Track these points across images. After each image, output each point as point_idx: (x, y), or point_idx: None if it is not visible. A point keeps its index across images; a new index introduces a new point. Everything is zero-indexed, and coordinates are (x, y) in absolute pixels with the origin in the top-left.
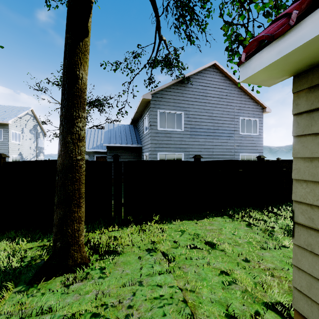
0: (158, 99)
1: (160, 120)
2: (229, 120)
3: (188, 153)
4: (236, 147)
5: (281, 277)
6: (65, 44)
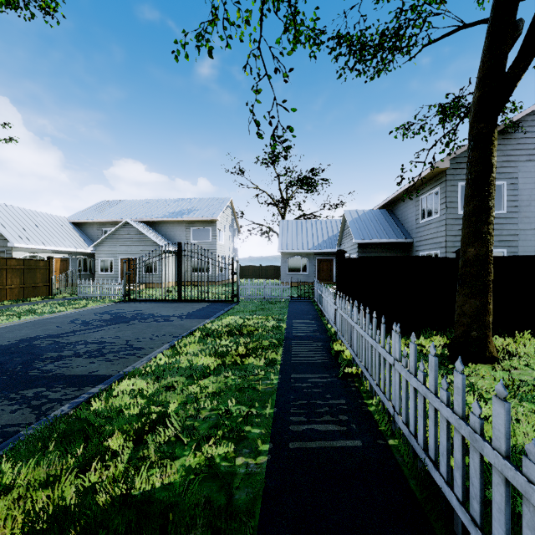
0: (458, 167)
1: (461, 198)
2: None
3: (515, 249)
4: None
5: None
6: (477, 134)
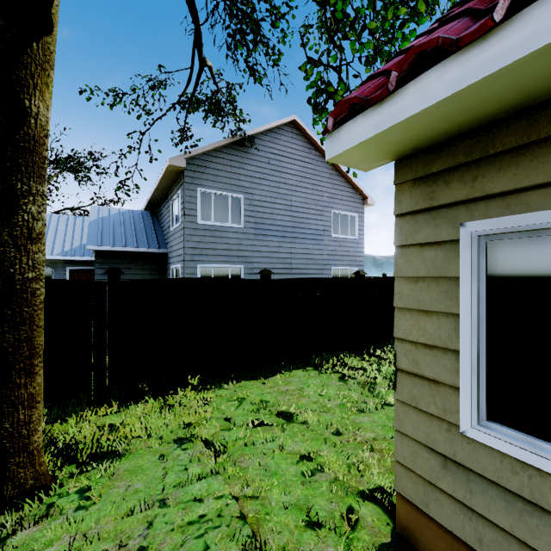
0: (198, 170)
1: (202, 206)
2: (316, 214)
3: (252, 265)
4: (326, 257)
5: (384, 450)
6: None
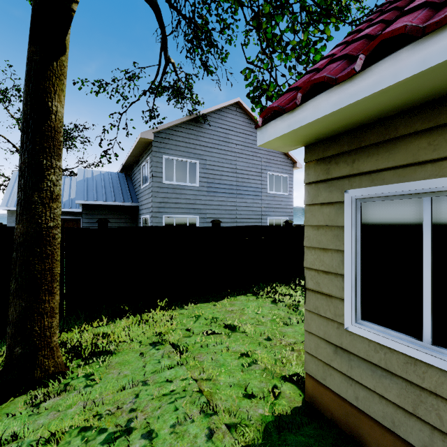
0: (163, 141)
1: (166, 170)
2: (256, 175)
3: (205, 216)
4: (263, 209)
5: (301, 350)
6: (29, 60)
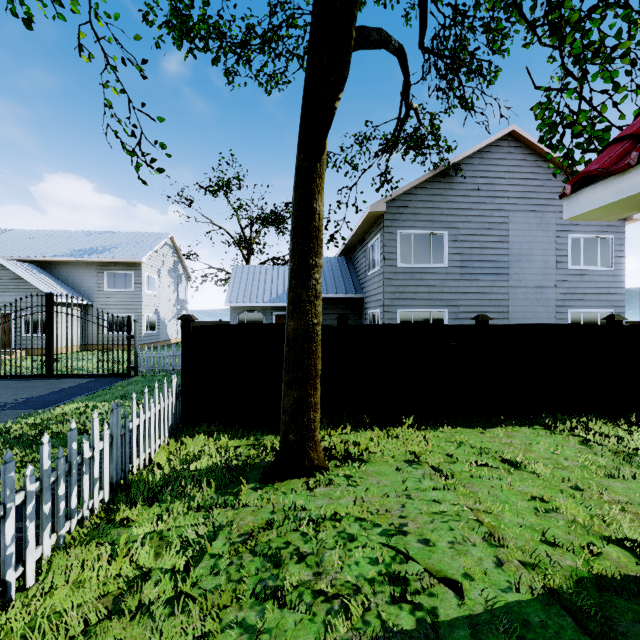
0: (397, 211)
1: (401, 249)
2: (544, 242)
3: (457, 309)
4: (559, 297)
5: None
6: (298, 168)
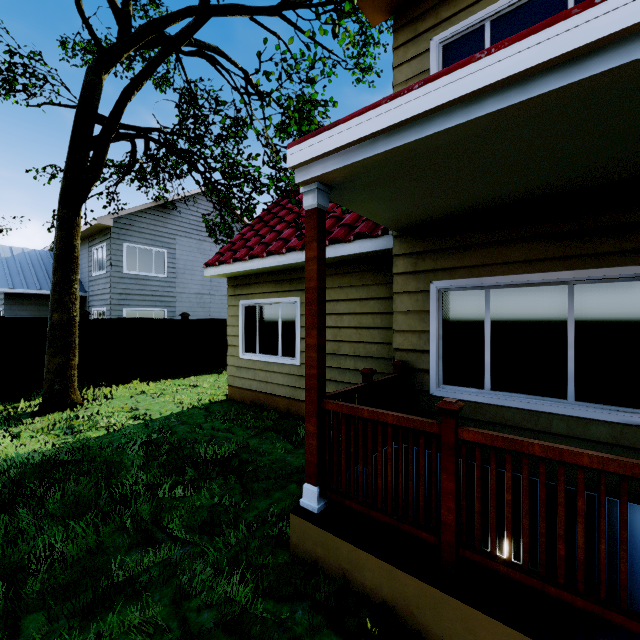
0: (124, 227)
1: (128, 258)
2: None
3: (174, 309)
4: None
5: None
6: (62, 217)
